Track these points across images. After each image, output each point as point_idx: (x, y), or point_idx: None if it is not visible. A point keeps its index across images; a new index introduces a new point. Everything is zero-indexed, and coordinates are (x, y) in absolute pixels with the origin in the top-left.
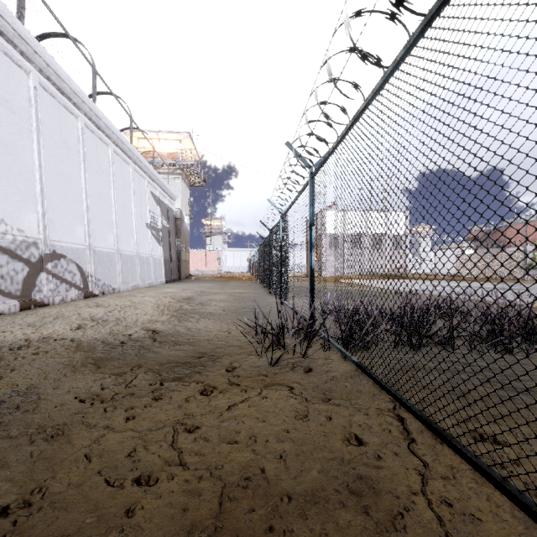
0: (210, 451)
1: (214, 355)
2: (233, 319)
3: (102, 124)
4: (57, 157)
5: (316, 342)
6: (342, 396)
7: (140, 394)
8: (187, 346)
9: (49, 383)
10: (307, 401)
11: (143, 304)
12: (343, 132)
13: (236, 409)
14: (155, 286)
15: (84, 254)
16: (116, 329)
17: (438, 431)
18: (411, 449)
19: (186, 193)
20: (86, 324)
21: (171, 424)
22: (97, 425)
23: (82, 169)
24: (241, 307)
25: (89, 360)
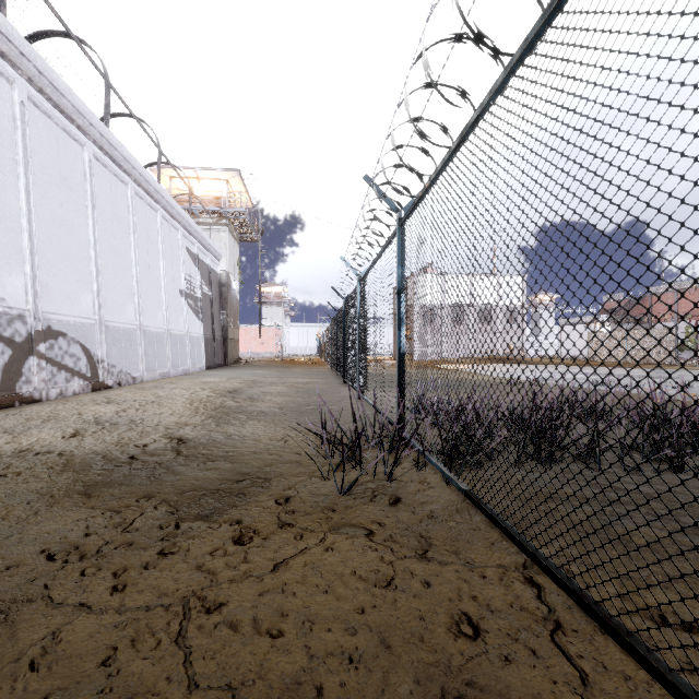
0: (236, 652)
1: (261, 477)
2: (293, 421)
3: (118, 156)
4: (54, 199)
5: (407, 456)
6: (446, 545)
7: (142, 544)
8: (224, 462)
9: (9, 526)
10: (393, 554)
11: (171, 399)
12: (445, 158)
13: (285, 570)
14: (192, 374)
15: (92, 331)
16: (127, 436)
17: (601, 618)
18: (557, 642)
19: (235, 250)
20: (86, 429)
21: (182, 598)
22: (64, 602)
23: (90, 215)
24: (304, 403)
25: (78, 486)
